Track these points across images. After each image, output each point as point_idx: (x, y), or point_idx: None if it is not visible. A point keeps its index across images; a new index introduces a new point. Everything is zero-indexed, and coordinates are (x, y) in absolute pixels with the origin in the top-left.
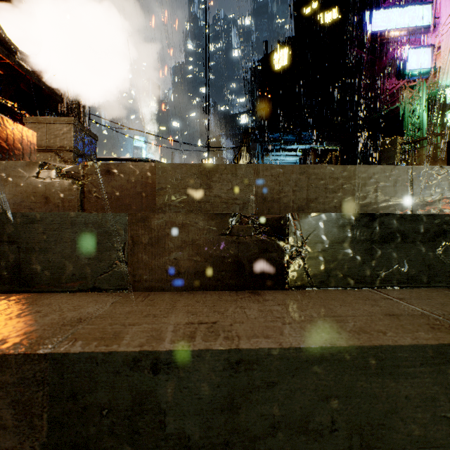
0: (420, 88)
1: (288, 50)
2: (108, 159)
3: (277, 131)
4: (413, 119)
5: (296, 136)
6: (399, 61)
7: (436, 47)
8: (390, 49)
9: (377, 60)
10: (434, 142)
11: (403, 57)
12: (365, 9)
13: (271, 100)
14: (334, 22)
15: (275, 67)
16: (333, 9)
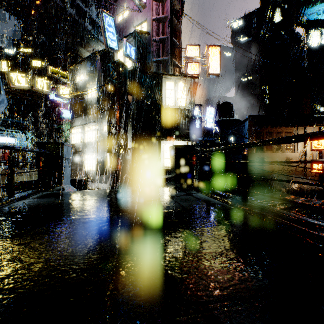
0: (66, 123)
1: (6, 64)
2: None
3: None
4: (64, 133)
5: (12, 120)
6: (59, 111)
7: None
8: None
9: None
10: None
11: (60, 111)
12: None
13: None
14: (37, 68)
15: None
16: (36, 60)
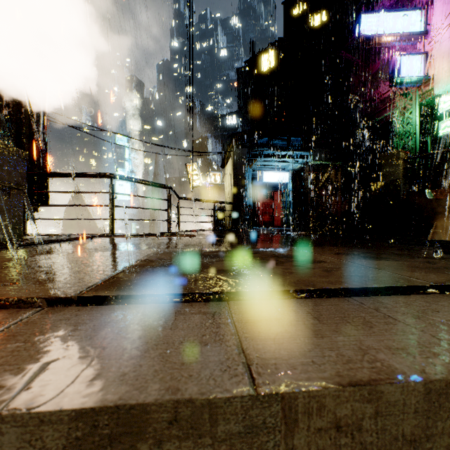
0: (413, 96)
1: (276, 52)
2: (61, 174)
3: (265, 136)
4: (406, 129)
5: (284, 140)
6: (391, 67)
7: (428, 54)
8: (380, 55)
9: (367, 66)
10: (423, 151)
11: (395, 63)
12: (354, 13)
13: (258, 102)
14: (322, 25)
15: (262, 68)
16: (322, 12)
